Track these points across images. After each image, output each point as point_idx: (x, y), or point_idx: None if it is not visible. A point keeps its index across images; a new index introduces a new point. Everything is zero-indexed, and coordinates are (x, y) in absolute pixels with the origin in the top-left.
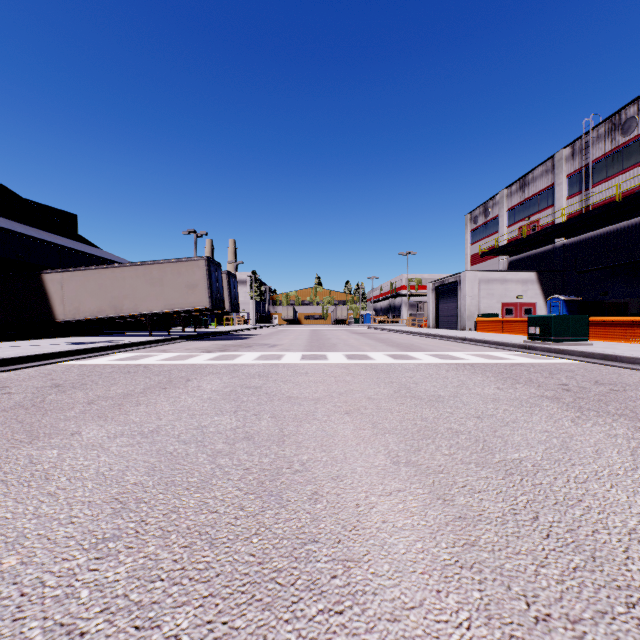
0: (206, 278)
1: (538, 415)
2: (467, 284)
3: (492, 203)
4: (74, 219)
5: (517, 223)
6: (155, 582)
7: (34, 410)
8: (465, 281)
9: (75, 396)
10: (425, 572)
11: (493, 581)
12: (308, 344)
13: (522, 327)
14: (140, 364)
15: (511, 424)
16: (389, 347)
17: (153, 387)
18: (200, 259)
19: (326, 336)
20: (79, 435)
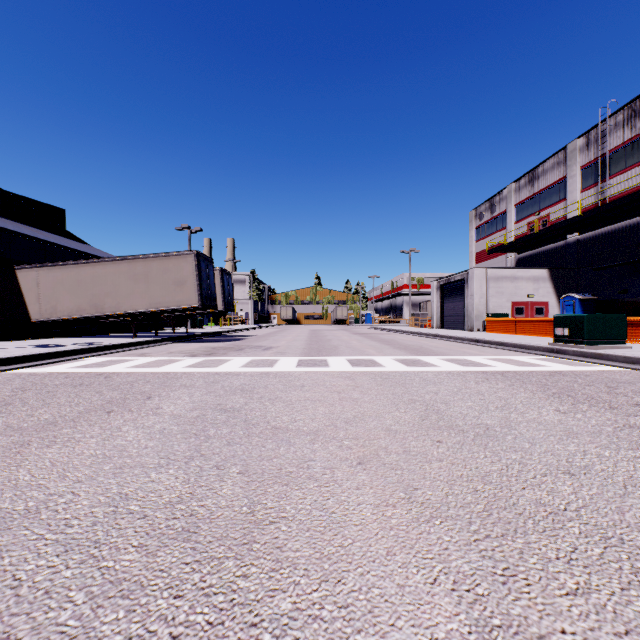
0: (195, 274)
1: None
2: (475, 282)
3: (499, 198)
4: (61, 214)
5: (526, 218)
6: None
7: None
8: (473, 279)
9: None
10: None
11: None
12: (306, 346)
13: (538, 327)
14: (103, 373)
15: (634, 491)
16: (397, 350)
17: (95, 409)
18: (189, 253)
19: (326, 337)
20: None
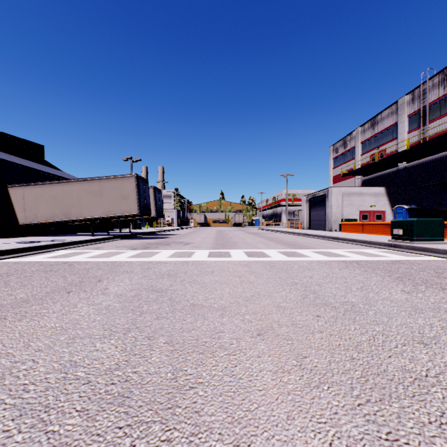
0: (135, 191)
1: None
2: (333, 196)
3: (349, 138)
4: (41, 148)
5: (369, 152)
6: None
7: None
8: (332, 194)
9: None
10: None
11: None
12: (214, 242)
13: (379, 229)
14: (68, 261)
15: None
16: (279, 245)
17: (59, 290)
18: (131, 176)
19: (228, 235)
20: None
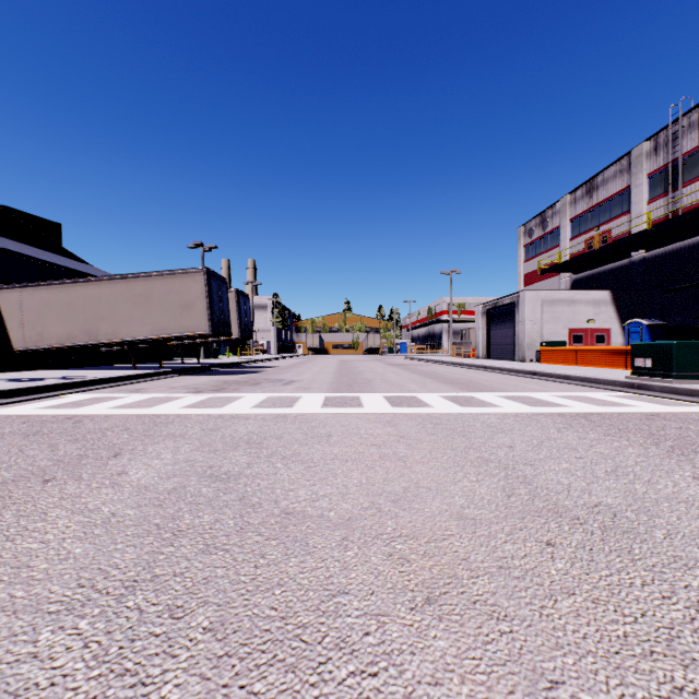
0: (205, 295)
1: None
2: (527, 306)
3: (551, 212)
4: (57, 229)
5: (583, 235)
6: None
7: None
8: (525, 302)
9: None
10: None
11: None
12: (335, 380)
13: (603, 358)
14: (75, 415)
15: None
16: (442, 385)
17: (29, 476)
18: (197, 271)
19: (357, 369)
20: None
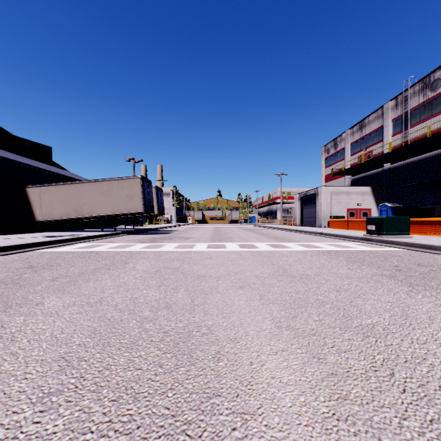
0: (141, 191)
1: (381, 289)
2: (323, 195)
3: (340, 139)
4: (49, 150)
5: (357, 153)
6: (86, 434)
7: (12, 285)
8: (321, 193)
9: (43, 275)
10: (309, 424)
11: (366, 433)
12: (212, 237)
13: (361, 225)
14: (93, 251)
15: (362, 296)
16: (269, 239)
17: (100, 268)
18: (137, 177)
19: (225, 231)
20: (42, 305)
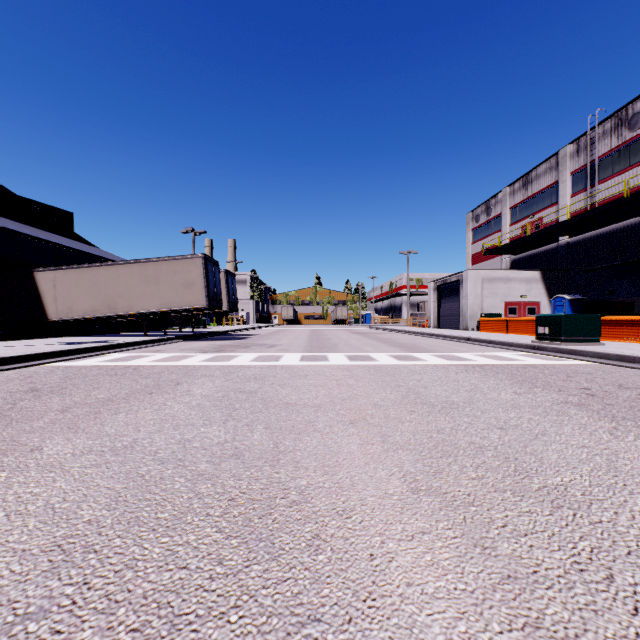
0: (203, 276)
1: (569, 425)
2: (470, 283)
3: (494, 201)
4: (70, 217)
5: (520, 221)
6: None
7: None
8: (468, 280)
9: (50, 402)
10: None
11: None
12: (308, 344)
13: (527, 327)
14: (130, 366)
15: (541, 437)
16: (392, 347)
17: (138, 392)
18: (197, 257)
19: (326, 336)
20: (39, 452)
